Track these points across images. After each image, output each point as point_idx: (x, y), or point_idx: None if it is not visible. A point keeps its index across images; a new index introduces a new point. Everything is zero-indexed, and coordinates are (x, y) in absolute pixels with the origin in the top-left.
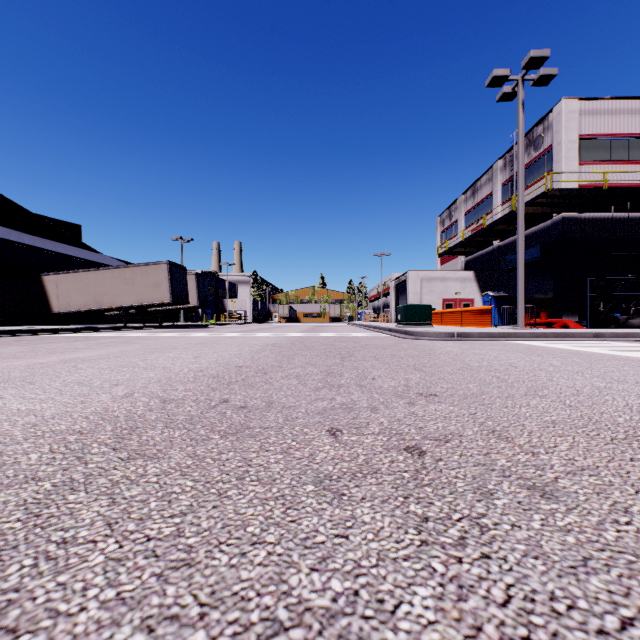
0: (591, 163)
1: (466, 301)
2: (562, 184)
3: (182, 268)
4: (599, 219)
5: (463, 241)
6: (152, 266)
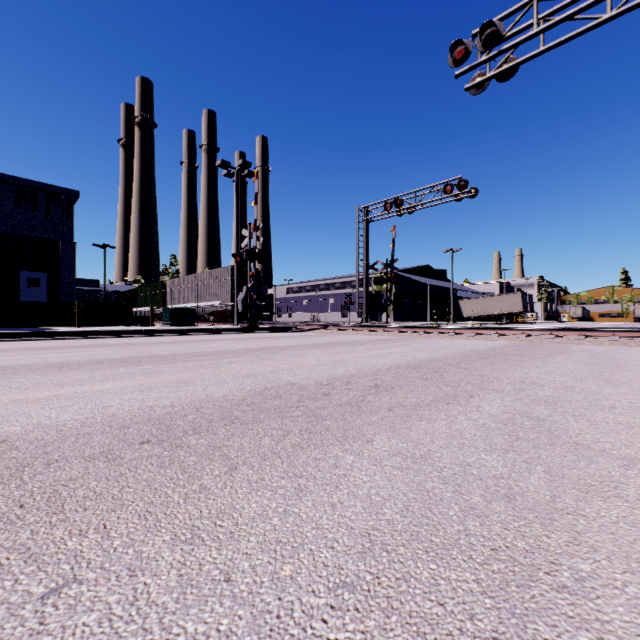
0: None
1: None
2: None
3: (525, 294)
4: None
5: None
6: (512, 294)
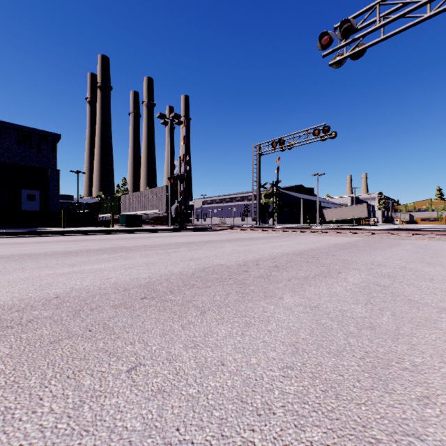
0: None
1: None
2: None
3: (369, 204)
4: None
5: None
6: (360, 205)
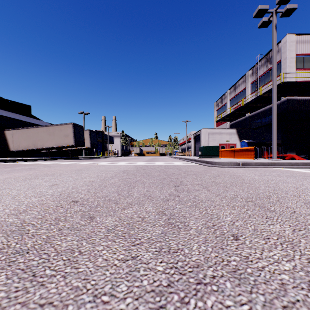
0: (302, 69)
1: (232, 145)
2: (287, 81)
3: (81, 127)
4: (307, 100)
5: (230, 113)
6: (64, 125)
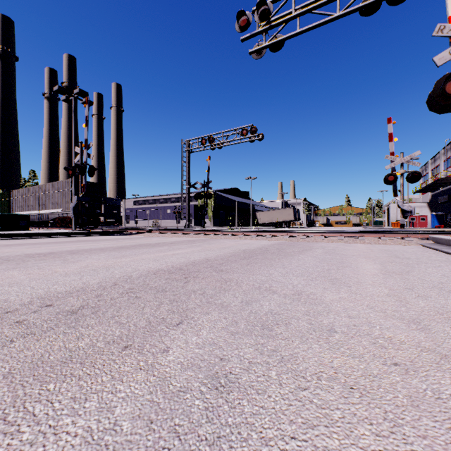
0: None
1: (422, 216)
2: None
3: (295, 208)
4: None
5: (420, 189)
6: (288, 209)
